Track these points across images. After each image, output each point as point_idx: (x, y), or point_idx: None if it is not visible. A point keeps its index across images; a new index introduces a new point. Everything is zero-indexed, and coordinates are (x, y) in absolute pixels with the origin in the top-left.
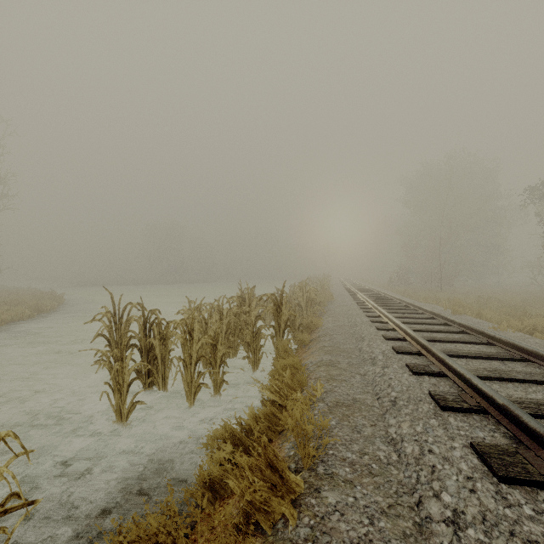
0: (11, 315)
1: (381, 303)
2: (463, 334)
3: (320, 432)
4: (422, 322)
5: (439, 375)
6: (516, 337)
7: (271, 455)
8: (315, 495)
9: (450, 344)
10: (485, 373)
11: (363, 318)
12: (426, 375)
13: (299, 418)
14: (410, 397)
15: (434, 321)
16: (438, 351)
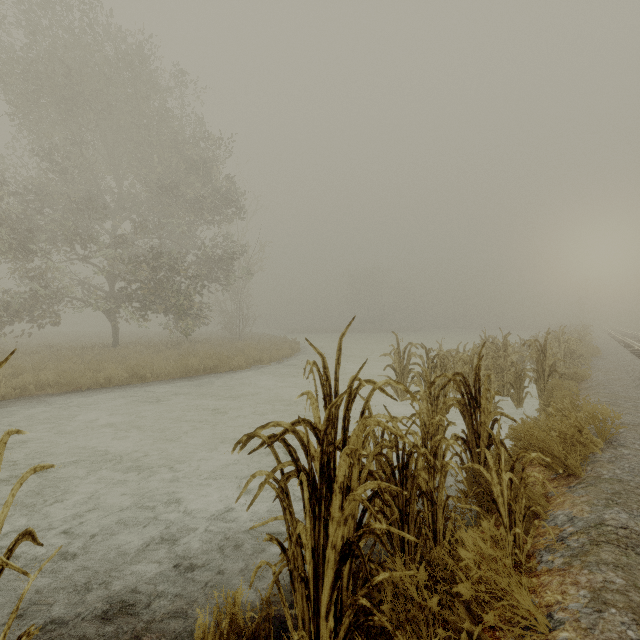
0: (281, 353)
1: None
2: None
3: (613, 421)
4: None
5: None
6: None
7: (578, 425)
8: (612, 449)
9: None
10: None
11: None
12: None
13: (597, 409)
14: None
15: None
16: None
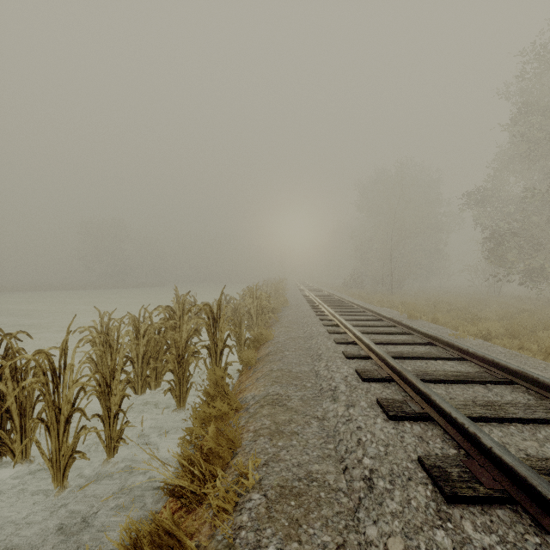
0: None
1: (337, 309)
2: (429, 346)
3: None
4: (384, 332)
5: (423, 418)
6: (479, 345)
7: None
8: None
9: (420, 361)
10: (479, 411)
11: (319, 328)
12: (406, 419)
13: None
14: (394, 471)
15: (396, 330)
16: (416, 380)
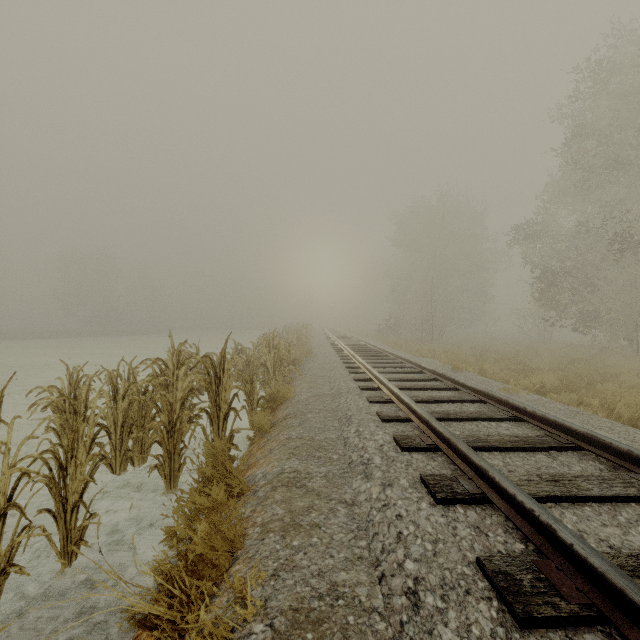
0: None
1: (371, 359)
2: (479, 403)
3: None
4: (425, 387)
5: (479, 500)
6: (534, 401)
7: None
8: None
9: (469, 424)
10: (546, 488)
11: (349, 383)
12: (458, 502)
13: None
14: (447, 580)
15: (439, 385)
16: (468, 450)
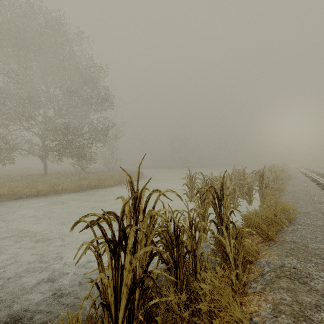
0: (133, 178)
1: None
2: None
3: (293, 211)
4: None
5: None
6: None
7: (276, 213)
8: (293, 225)
9: None
10: None
11: (315, 187)
12: None
13: (285, 205)
14: None
15: None
16: None
